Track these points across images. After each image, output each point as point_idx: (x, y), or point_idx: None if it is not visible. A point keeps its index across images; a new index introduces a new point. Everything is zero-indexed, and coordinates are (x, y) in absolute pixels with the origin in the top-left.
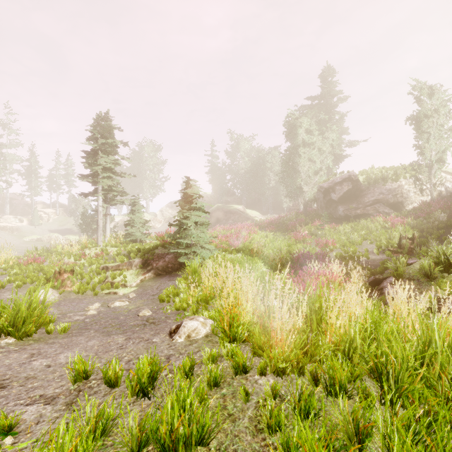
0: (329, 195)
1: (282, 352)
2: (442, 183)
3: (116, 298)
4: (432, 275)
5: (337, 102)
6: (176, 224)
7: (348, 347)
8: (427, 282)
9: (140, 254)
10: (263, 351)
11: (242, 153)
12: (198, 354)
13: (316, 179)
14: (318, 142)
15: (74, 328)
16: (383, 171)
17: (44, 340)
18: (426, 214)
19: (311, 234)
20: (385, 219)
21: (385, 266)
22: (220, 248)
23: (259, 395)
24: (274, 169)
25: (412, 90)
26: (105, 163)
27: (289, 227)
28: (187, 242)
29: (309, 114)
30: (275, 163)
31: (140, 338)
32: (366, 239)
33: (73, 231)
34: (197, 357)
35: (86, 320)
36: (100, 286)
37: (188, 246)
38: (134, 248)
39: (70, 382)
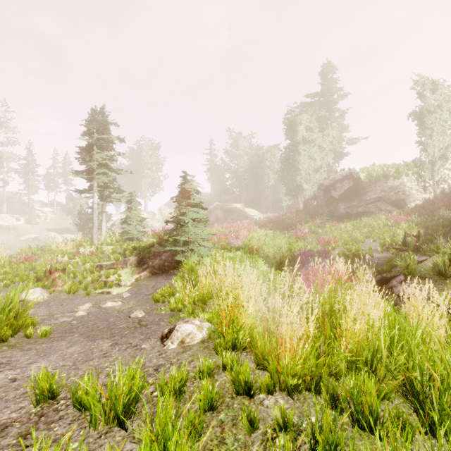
0: (330, 192)
1: (293, 366)
2: (445, 180)
3: (109, 298)
4: (447, 273)
5: (337, 99)
6: (173, 221)
7: (371, 358)
8: (441, 280)
9: (136, 252)
10: (269, 361)
11: (241, 152)
12: (191, 364)
13: (316, 177)
14: (318, 139)
15: (58, 332)
16: (384, 169)
17: (20, 345)
18: (429, 211)
19: (311, 232)
20: (388, 217)
21: (393, 264)
22: (219, 246)
23: (266, 422)
24: (273, 167)
25: (415, 85)
26: (101, 159)
27: (289, 225)
28: (184, 239)
29: (309, 111)
30: (275, 161)
31: (128, 344)
32: (368, 237)
33: (70, 230)
34: (190, 368)
35: (73, 322)
36: (93, 285)
37: (186, 244)
38: (130, 247)
39: (32, 403)
